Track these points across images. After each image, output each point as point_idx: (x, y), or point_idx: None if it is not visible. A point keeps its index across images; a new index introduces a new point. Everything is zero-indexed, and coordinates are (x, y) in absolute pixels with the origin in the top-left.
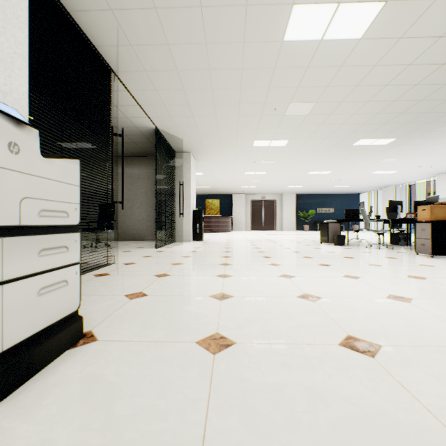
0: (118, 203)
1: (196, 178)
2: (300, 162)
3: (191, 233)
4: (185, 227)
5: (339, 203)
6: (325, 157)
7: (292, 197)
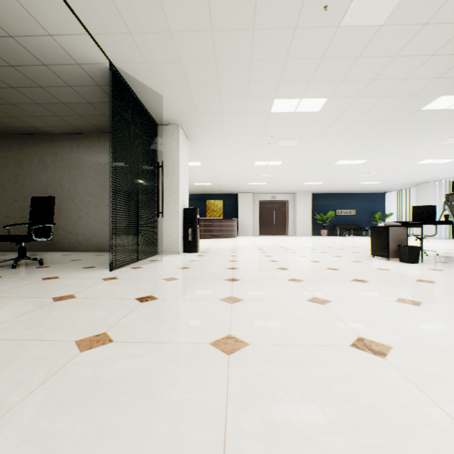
0: (79, 199)
1: (193, 171)
2: (332, 143)
3: (180, 242)
4: (172, 233)
5: (362, 203)
6: (369, 135)
7: (307, 197)
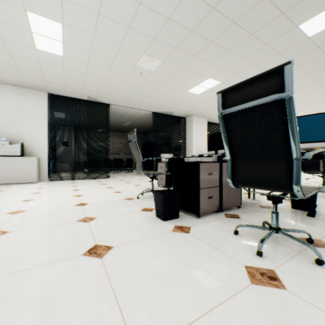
0: None
1: None
2: None
3: None
4: None
5: None
6: None
7: None
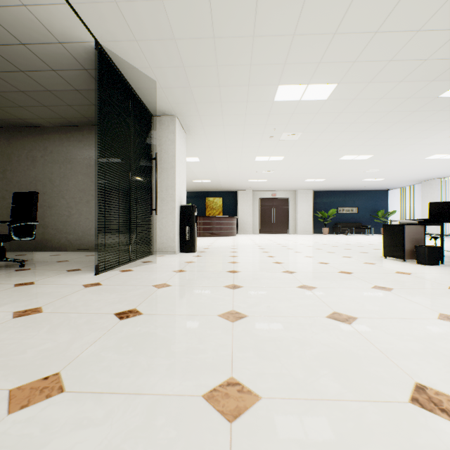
0: (70, 196)
1: (192, 167)
2: (338, 136)
3: (176, 241)
4: (167, 231)
5: (364, 201)
6: (379, 127)
7: (308, 194)
